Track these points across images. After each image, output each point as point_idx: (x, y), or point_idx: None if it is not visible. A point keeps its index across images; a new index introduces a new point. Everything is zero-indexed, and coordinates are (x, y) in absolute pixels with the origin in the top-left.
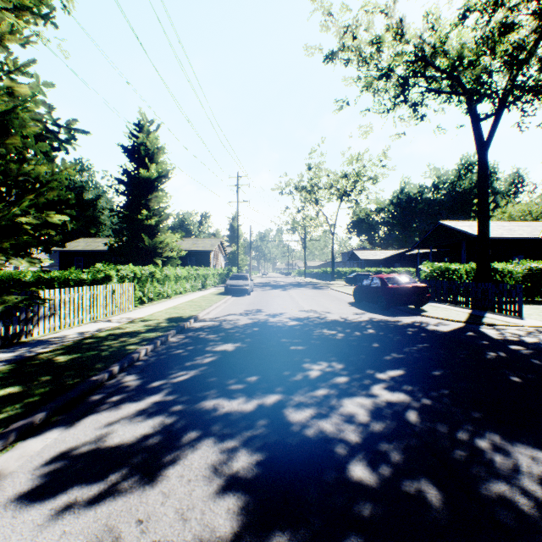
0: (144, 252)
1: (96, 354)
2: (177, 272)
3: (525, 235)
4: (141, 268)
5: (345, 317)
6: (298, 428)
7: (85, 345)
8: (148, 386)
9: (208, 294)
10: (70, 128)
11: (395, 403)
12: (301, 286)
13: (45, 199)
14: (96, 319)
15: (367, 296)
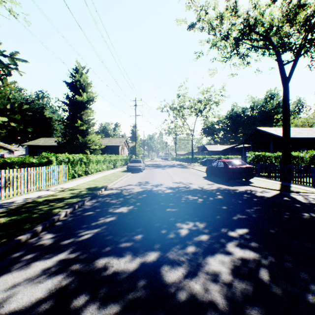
0: (79, 146)
1: (29, 216)
2: (97, 158)
3: (309, 135)
4: (73, 156)
5: (201, 186)
6: (172, 290)
7: (24, 208)
8: (59, 244)
9: (117, 171)
10: (13, 57)
11: (249, 261)
12: (173, 166)
13: None
14: (40, 189)
15: (215, 173)
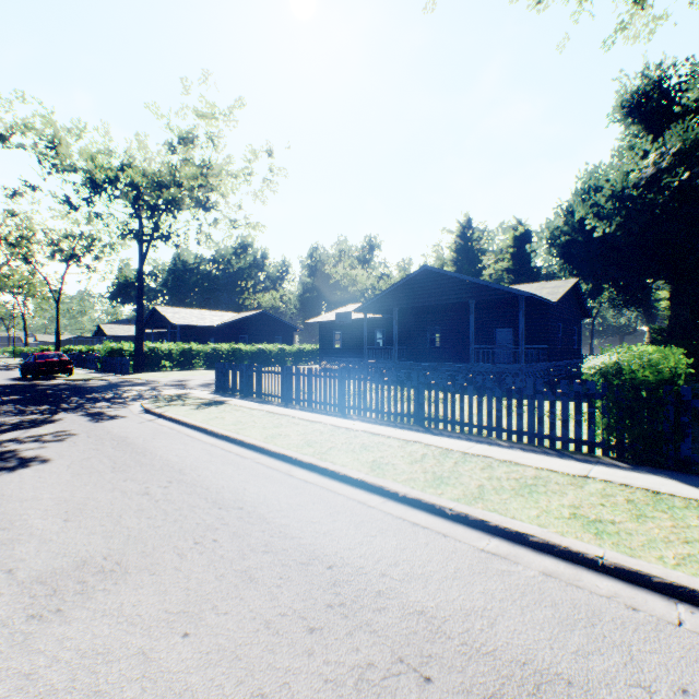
0: None
1: None
2: None
3: (209, 323)
4: None
5: None
6: None
7: None
8: None
9: None
10: None
11: None
12: None
13: None
14: None
15: (28, 370)
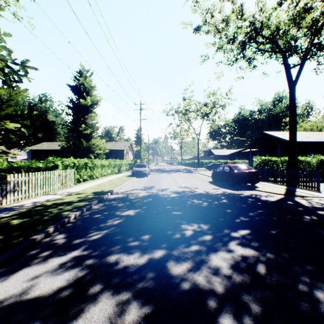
0: (83, 150)
1: (40, 218)
2: (102, 162)
3: (316, 139)
4: (78, 160)
5: (207, 191)
6: (178, 281)
7: (34, 211)
8: (71, 243)
9: (122, 176)
10: (24, 65)
11: (248, 257)
12: (179, 171)
13: (6, 113)
14: (47, 193)
15: (221, 178)
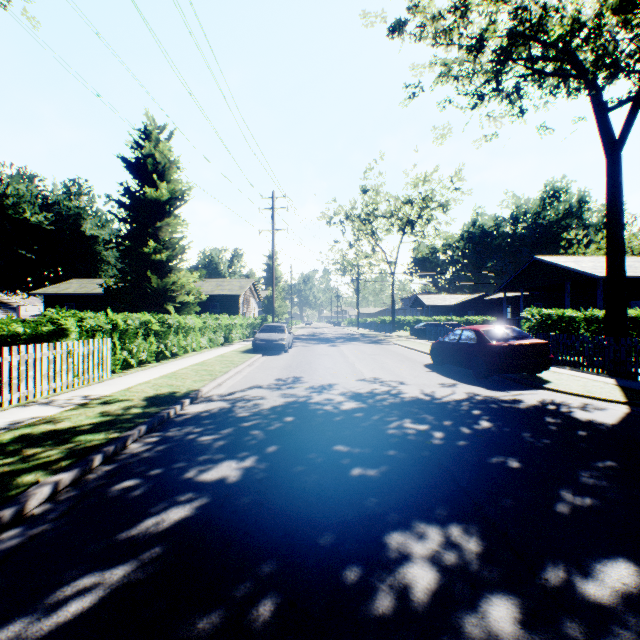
0: (152, 296)
1: None
2: (187, 322)
3: None
4: (125, 317)
5: (429, 392)
6: None
7: None
8: None
9: (231, 351)
10: None
11: None
12: (354, 340)
13: None
14: (31, 399)
15: (455, 357)
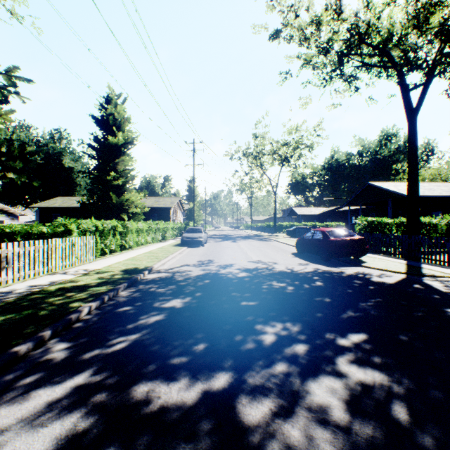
0: (112, 209)
1: (33, 314)
2: (138, 226)
3: (444, 193)
4: (103, 222)
5: (291, 268)
6: (255, 440)
7: (27, 301)
8: (76, 359)
9: (167, 245)
10: (11, 75)
11: (373, 388)
12: (248, 238)
13: None
14: (54, 271)
15: (310, 248)
